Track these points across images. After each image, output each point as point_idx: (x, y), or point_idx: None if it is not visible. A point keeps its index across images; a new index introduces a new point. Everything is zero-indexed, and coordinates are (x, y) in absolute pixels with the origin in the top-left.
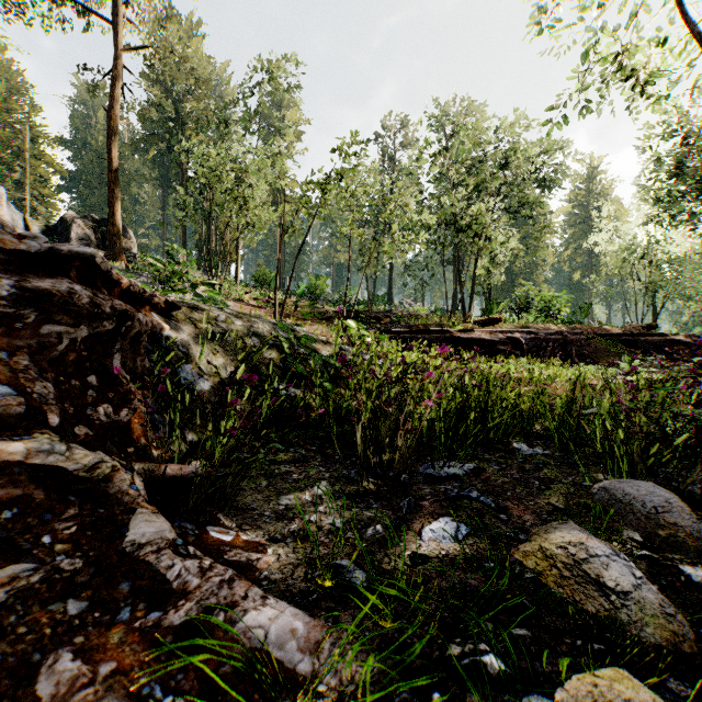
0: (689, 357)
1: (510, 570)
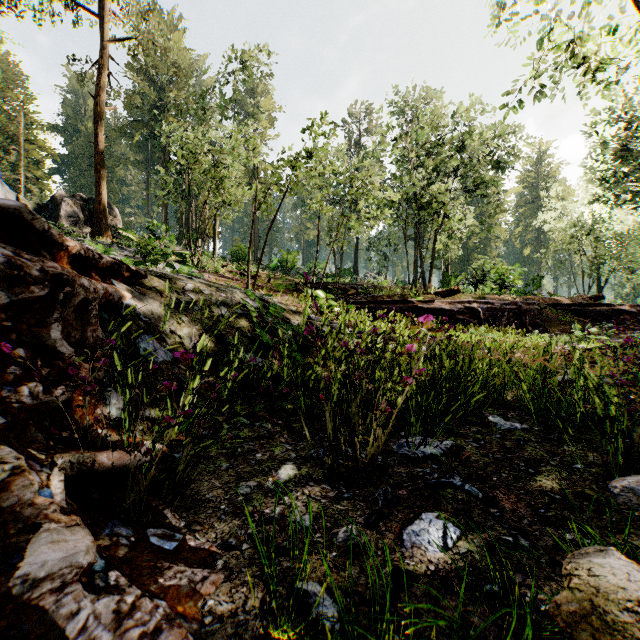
0: (634, 325)
1: (520, 598)
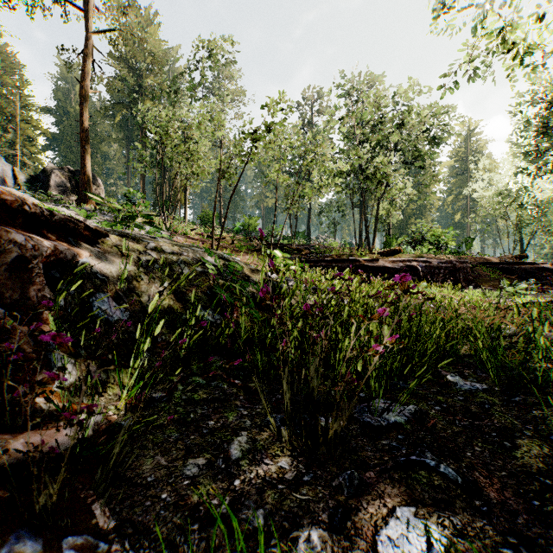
0: None
1: None
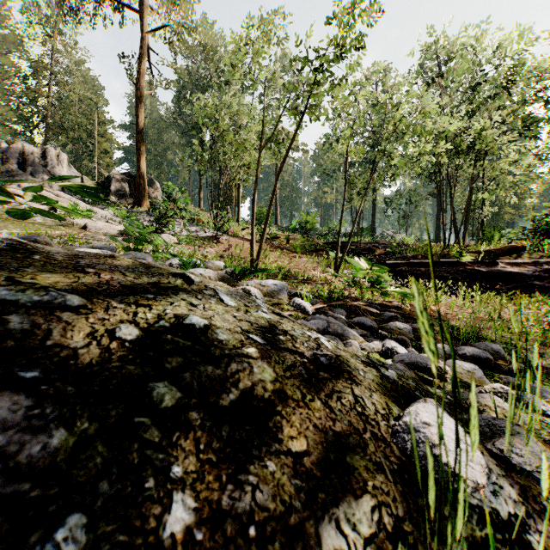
0: None
1: None
